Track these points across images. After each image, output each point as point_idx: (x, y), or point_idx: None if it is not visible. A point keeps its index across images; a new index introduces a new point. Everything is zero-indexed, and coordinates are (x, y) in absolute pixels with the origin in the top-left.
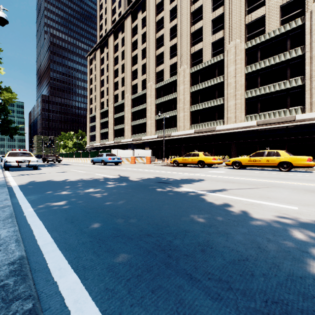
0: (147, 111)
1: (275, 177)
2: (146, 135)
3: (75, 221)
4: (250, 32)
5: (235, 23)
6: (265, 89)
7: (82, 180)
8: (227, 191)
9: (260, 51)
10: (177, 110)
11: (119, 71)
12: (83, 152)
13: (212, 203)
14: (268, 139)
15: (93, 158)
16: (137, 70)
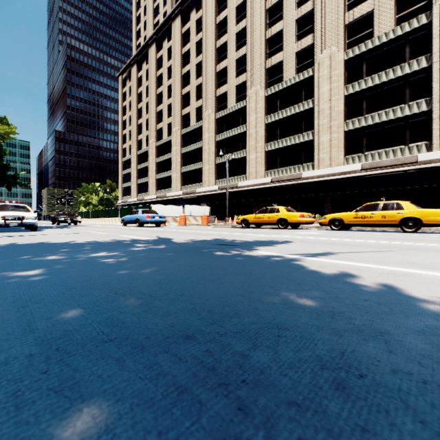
0: (203, 152)
1: (402, 239)
2: (202, 186)
3: (30, 305)
4: (352, 36)
5: (329, 24)
6: (374, 117)
7: (96, 242)
8: (335, 255)
9: (366, 64)
10: (246, 150)
11: (164, 95)
12: (111, 210)
13: (317, 271)
14: (379, 190)
15: (124, 217)
16: (189, 94)
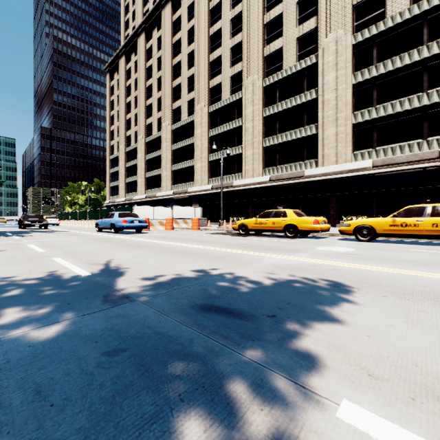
0: (196, 148)
1: None
2: (194, 185)
3: None
4: (361, 18)
5: (335, 4)
6: (386, 108)
7: None
8: None
9: (377, 48)
10: (242, 146)
11: (154, 88)
12: (91, 211)
13: None
14: (393, 189)
15: (98, 221)
16: (181, 86)
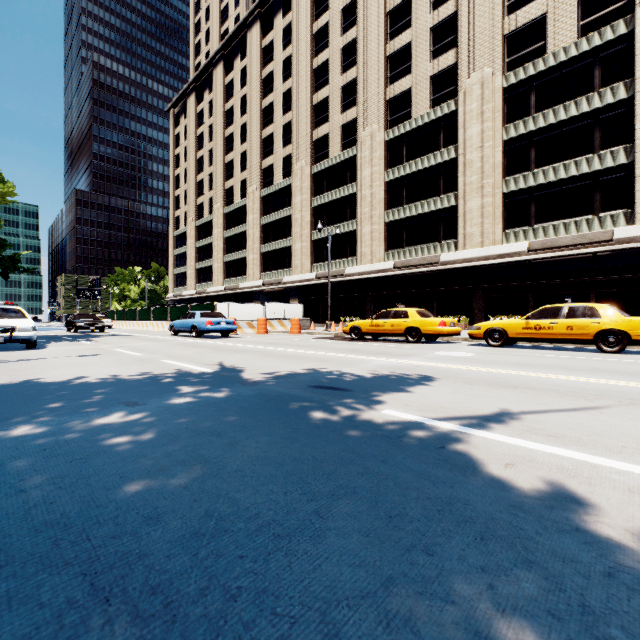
0: (294, 223)
1: (608, 371)
2: (292, 273)
3: None
4: (514, 53)
5: (480, 34)
6: (547, 173)
7: (116, 381)
8: (518, 420)
9: (536, 93)
10: (357, 220)
11: (236, 138)
12: (156, 309)
13: (505, 482)
14: (554, 281)
15: (174, 322)
16: (273, 137)
